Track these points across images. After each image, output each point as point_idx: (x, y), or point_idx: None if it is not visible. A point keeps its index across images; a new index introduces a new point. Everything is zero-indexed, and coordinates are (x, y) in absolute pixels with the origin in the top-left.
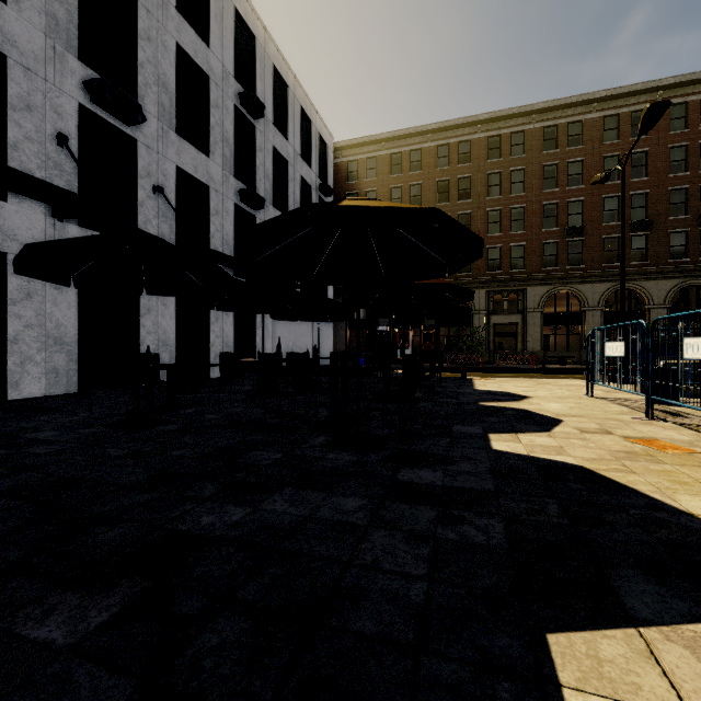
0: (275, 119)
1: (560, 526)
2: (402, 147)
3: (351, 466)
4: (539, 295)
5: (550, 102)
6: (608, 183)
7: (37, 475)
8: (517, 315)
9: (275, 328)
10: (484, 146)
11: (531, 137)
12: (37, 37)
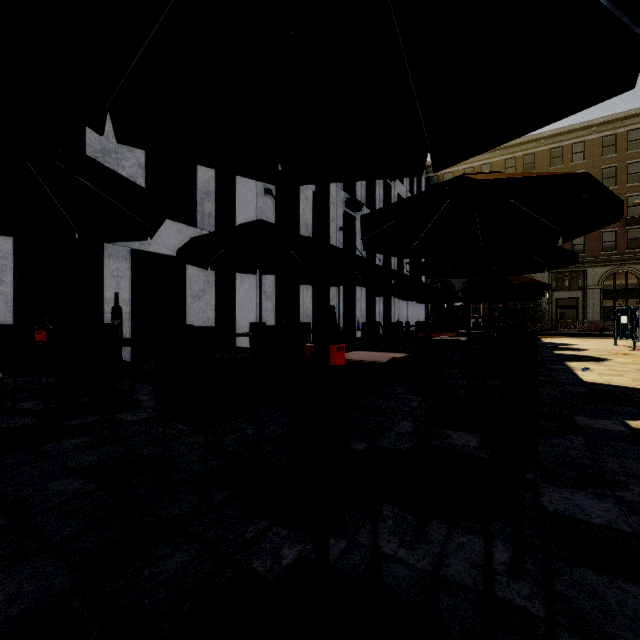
0: None
1: (572, 358)
2: (474, 162)
3: None
4: (598, 274)
5: (609, 116)
6: None
7: None
8: (578, 292)
9: None
10: (547, 156)
11: (591, 146)
12: (335, 189)
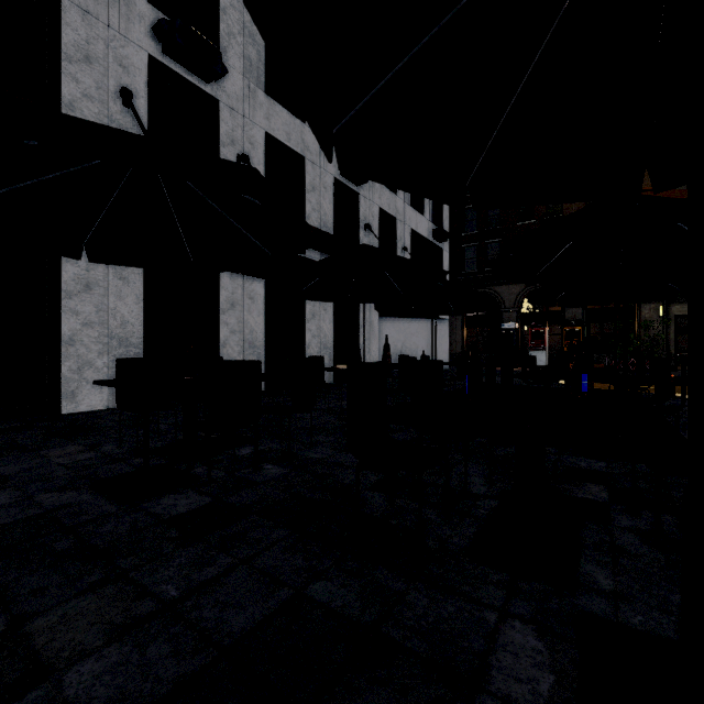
0: None
1: None
2: None
3: None
4: None
5: None
6: None
7: None
8: None
9: (381, 327)
10: None
11: None
12: None
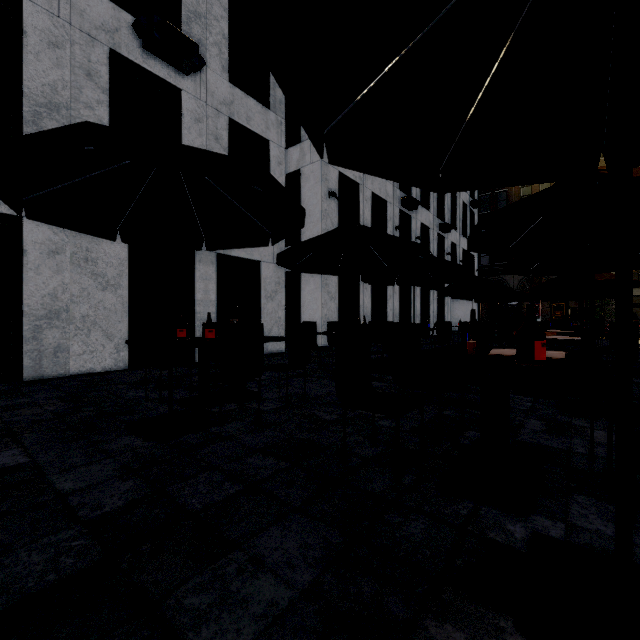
0: None
1: None
2: None
3: None
4: None
5: None
6: None
7: None
8: None
9: None
10: None
11: None
12: (392, 188)
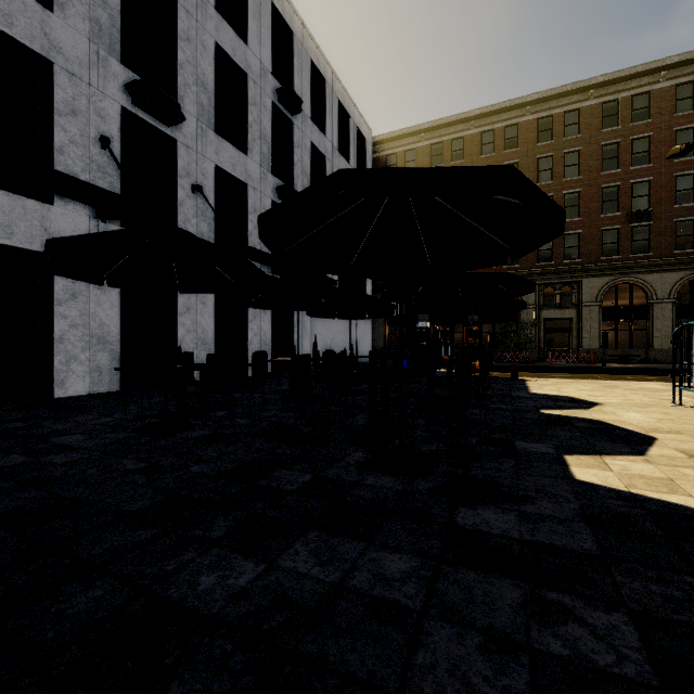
0: (313, 115)
1: None
2: (443, 136)
3: (394, 498)
4: (597, 287)
5: (610, 74)
6: (681, 159)
7: (41, 494)
8: (571, 310)
9: (313, 325)
10: (533, 128)
11: (588, 115)
12: (82, 43)
